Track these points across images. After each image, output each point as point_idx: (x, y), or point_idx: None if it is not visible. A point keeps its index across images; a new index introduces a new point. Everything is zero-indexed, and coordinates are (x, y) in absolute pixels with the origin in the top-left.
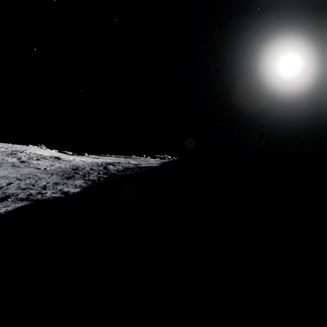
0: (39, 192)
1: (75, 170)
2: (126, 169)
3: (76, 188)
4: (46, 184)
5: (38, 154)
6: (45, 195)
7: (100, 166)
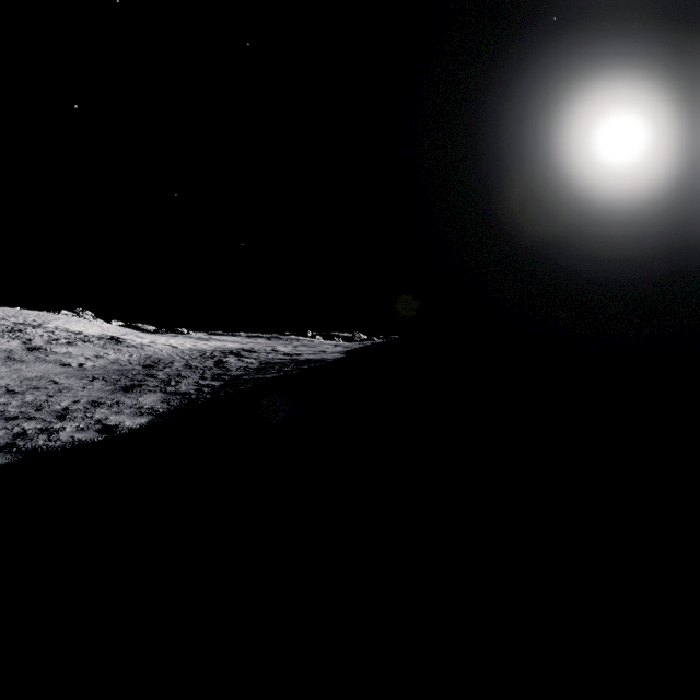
0: (44, 429)
1: (149, 368)
2: (266, 367)
3: (140, 417)
4: (71, 404)
5: (73, 331)
6: (56, 438)
7: (209, 358)
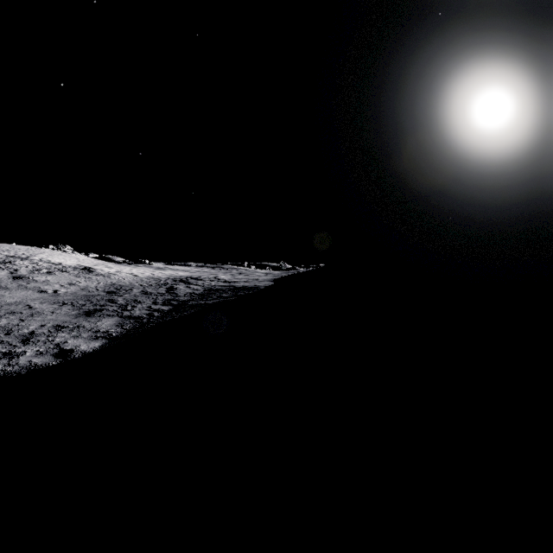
0: (7, 353)
1: (111, 294)
2: (208, 293)
3: (95, 341)
4: (38, 328)
5: (54, 263)
6: (15, 362)
7: (163, 285)
